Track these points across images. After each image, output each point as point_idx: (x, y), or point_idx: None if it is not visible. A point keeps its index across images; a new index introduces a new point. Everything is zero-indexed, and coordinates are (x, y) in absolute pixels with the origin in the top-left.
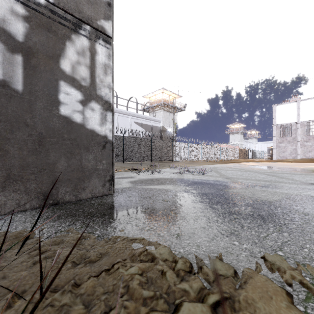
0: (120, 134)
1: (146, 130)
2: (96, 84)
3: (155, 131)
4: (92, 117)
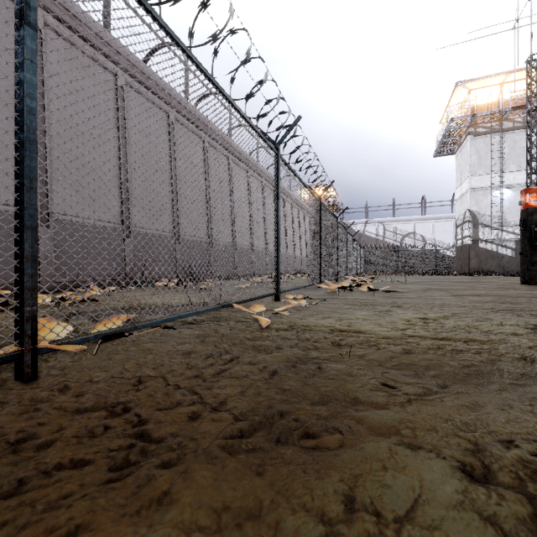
0: None
1: None
2: None
3: None
4: None
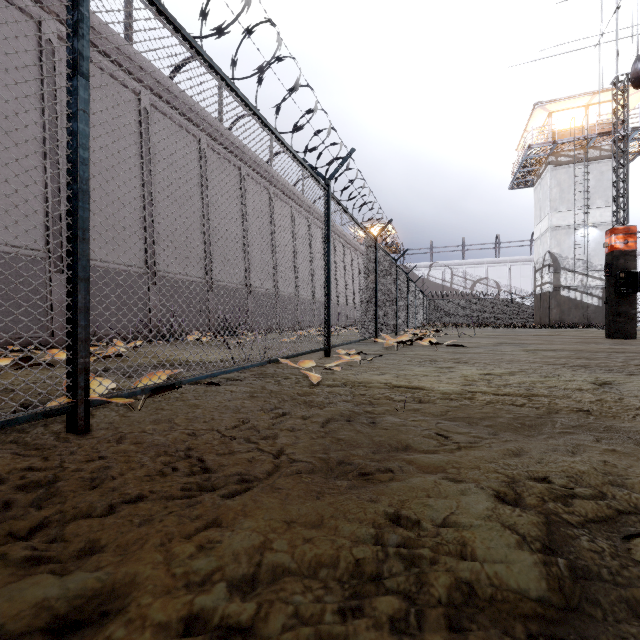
0: None
1: None
2: None
3: None
4: None
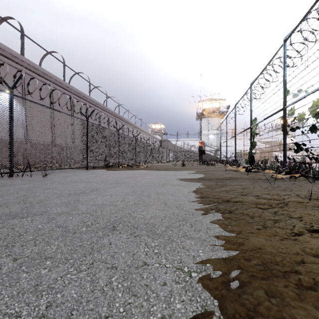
0: (248, 149)
1: (266, 144)
2: (218, 154)
3: (274, 144)
4: (218, 156)
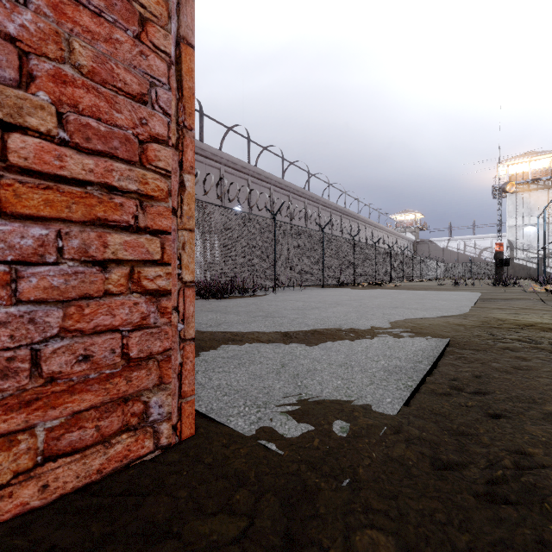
0: None
1: None
2: (549, 265)
3: None
4: (548, 270)
